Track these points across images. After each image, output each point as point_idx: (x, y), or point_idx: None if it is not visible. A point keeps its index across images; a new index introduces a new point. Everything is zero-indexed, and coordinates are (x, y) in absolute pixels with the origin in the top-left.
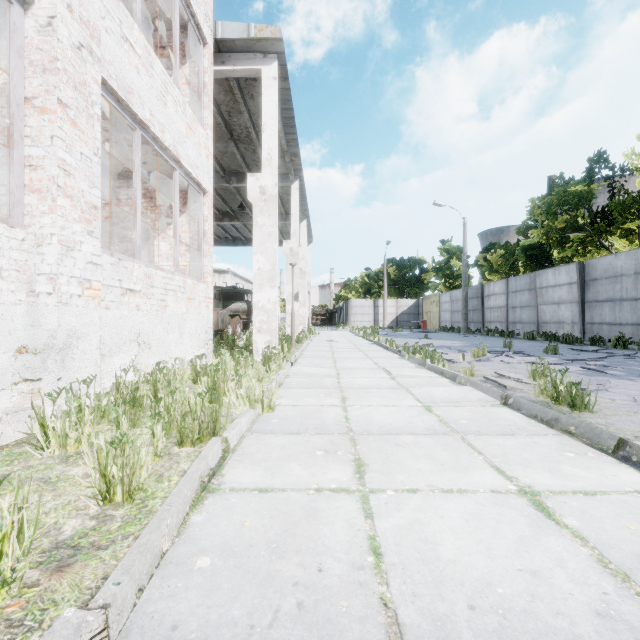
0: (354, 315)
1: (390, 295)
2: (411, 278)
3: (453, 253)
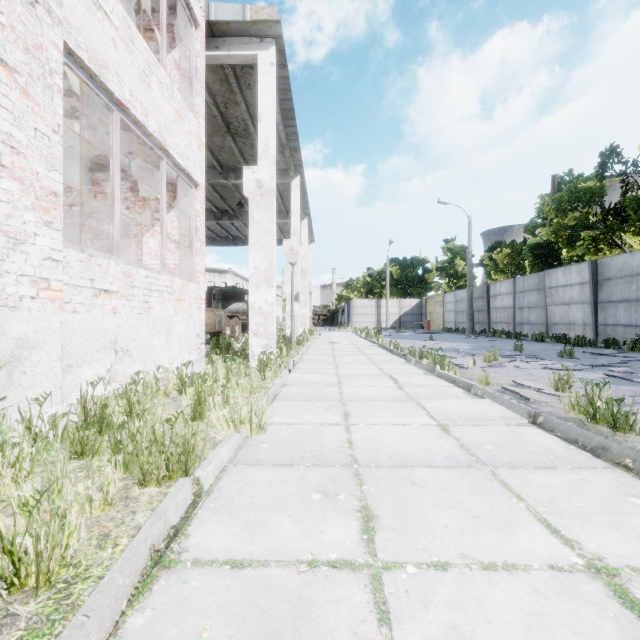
0: (356, 315)
1: (393, 295)
2: (414, 278)
3: (457, 252)
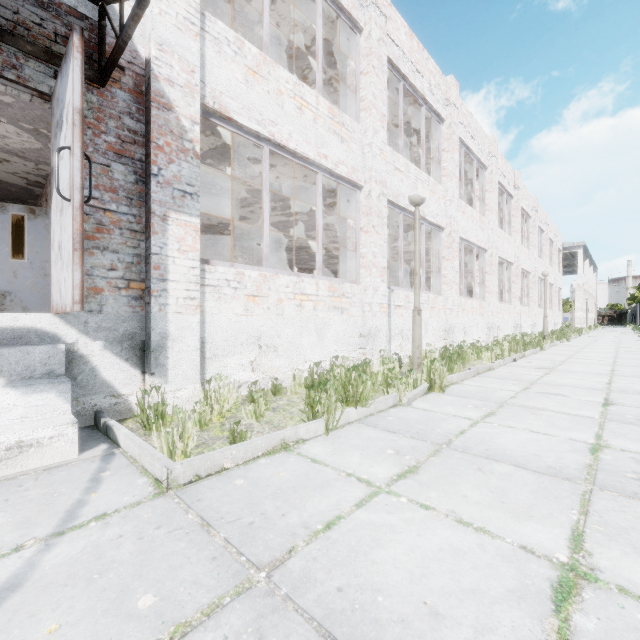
0: None
1: None
2: None
3: None
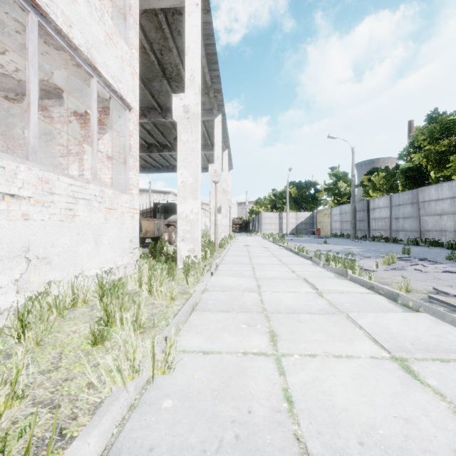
0: (264, 224)
1: (291, 209)
2: (307, 196)
3: (340, 177)
